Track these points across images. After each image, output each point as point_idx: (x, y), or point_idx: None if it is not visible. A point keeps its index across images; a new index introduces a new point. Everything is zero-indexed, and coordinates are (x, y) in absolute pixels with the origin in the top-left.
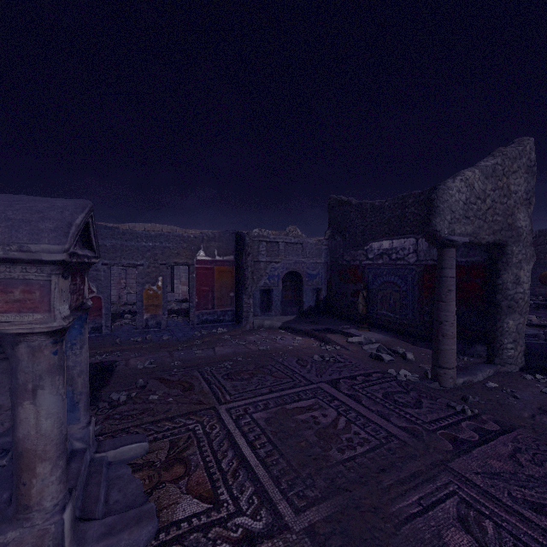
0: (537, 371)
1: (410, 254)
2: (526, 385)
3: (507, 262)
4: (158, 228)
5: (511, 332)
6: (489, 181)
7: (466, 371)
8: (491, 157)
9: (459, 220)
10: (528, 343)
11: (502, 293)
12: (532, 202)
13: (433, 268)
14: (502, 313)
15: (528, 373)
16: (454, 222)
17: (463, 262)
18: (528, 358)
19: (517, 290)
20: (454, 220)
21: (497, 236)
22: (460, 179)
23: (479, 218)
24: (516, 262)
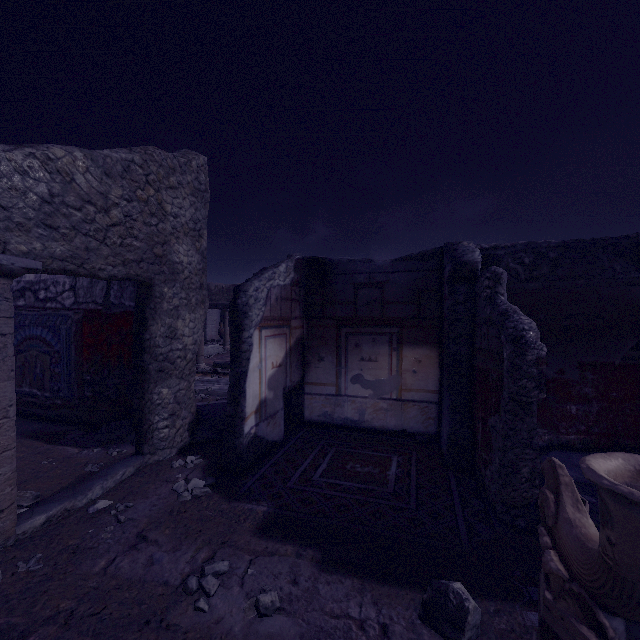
0: (199, 447)
1: (66, 292)
2: (164, 481)
3: (155, 309)
4: None
5: (167, 405)
6: (116, 182)
7: (76, 488)
8: (126, 150)
9: (25, 226)
10: (216, 404)
11: (152, 352)
12: (205, 236)
13: (96, 316)
14: (151, 380)
15: (184, 456)
16: (7, 228)
17: (133, 308)
18: (196, 431)
19: (173, 346)
20: (7, 225)
21: (131, 269)
22: (30, 151)
23: (88, 234)
24: (170, 309)
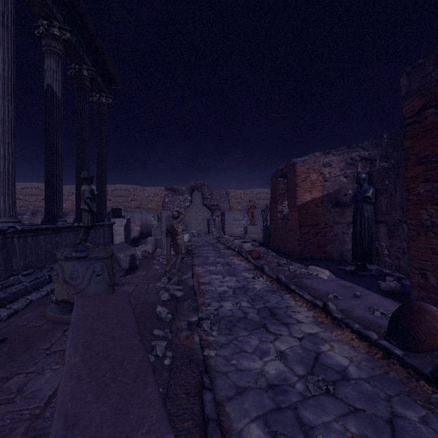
0: None
1: None
2: None
3: None
4: (265, 191)
5: None
6: None
7: None
8: None
9: None
10: None
11: None
12: None
13: None
14: None
15: None
16: None
17: None
18: None
19: None
20: None
21: None
22: None
23: None
24: None
